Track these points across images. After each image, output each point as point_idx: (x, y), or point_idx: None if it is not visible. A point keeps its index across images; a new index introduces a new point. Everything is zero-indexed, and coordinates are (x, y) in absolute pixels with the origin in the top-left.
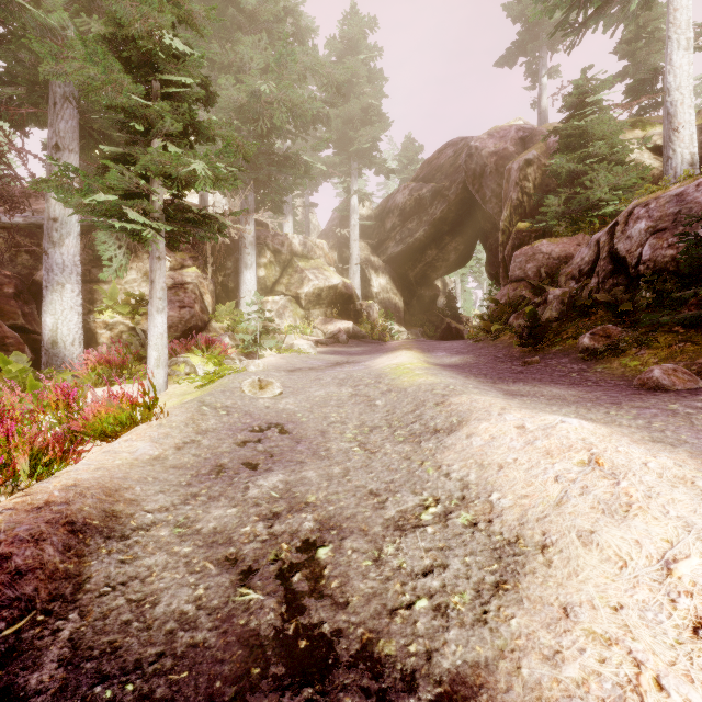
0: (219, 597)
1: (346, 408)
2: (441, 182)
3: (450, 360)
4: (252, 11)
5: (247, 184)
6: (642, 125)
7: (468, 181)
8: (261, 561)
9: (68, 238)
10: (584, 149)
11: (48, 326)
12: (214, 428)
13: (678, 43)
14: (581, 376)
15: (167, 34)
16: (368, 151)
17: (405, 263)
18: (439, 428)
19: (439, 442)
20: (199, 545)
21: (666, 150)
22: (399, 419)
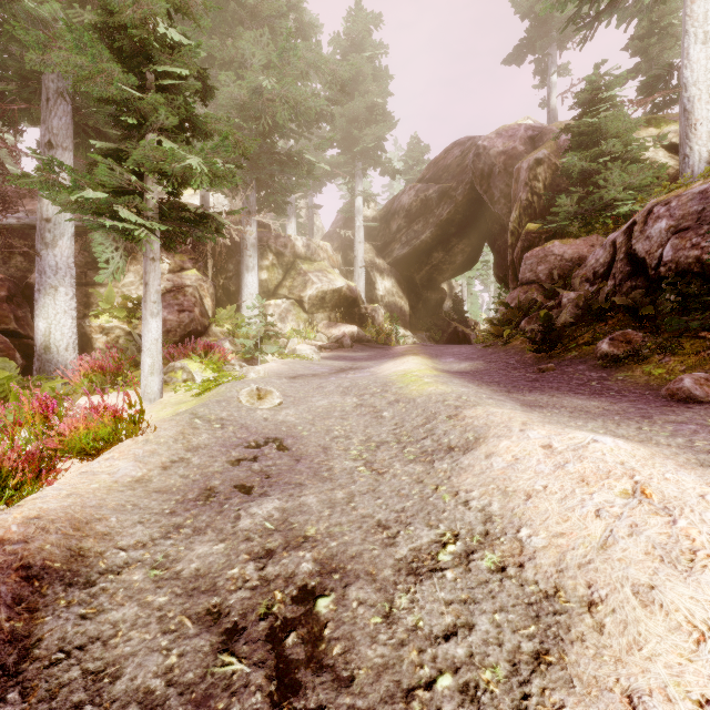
0: (196, 667)
1: (350, 420)
2: (448, 183)
3: (459, 366)
4: (254, 6)
5: (248, 184)
6: (656, 123)
7: (476, 181)
8: (249, 615)
9: (62, 239)
10: (597, 147)
11: (41, 330)
12: (206, 444)
13: (695, 36)
14: (602, 385)
15: (162, 23)
16: (373, 151)
17: (411, 266)
18: (453, 445)
19: (454, 462)
20: (177, 593)
21: (682, 148)
22: (409, 434)
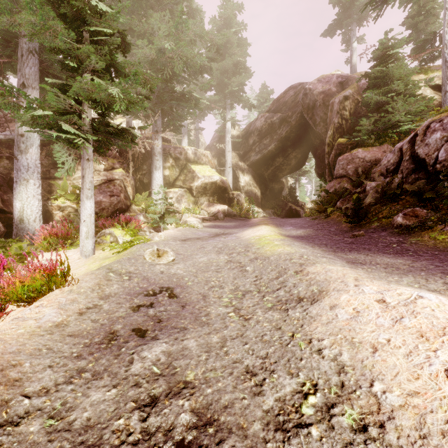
0: None
1: (223, 273)
2: (286, 113)
3: (296, 232)
4: None
5: (156, 113)
6: (425, 71)
7: (304, 111)
8: None
9: (31, 148)
10: (386, 87)
11: (17, 208)
12: (116, 292)
13: None
14: (401, 247)
15: None
16: (237, 92)
17: (261, 167)
18: (302, 296)
19: (304, 311)
20: None
21: (444, 87)
22: (266, 285)
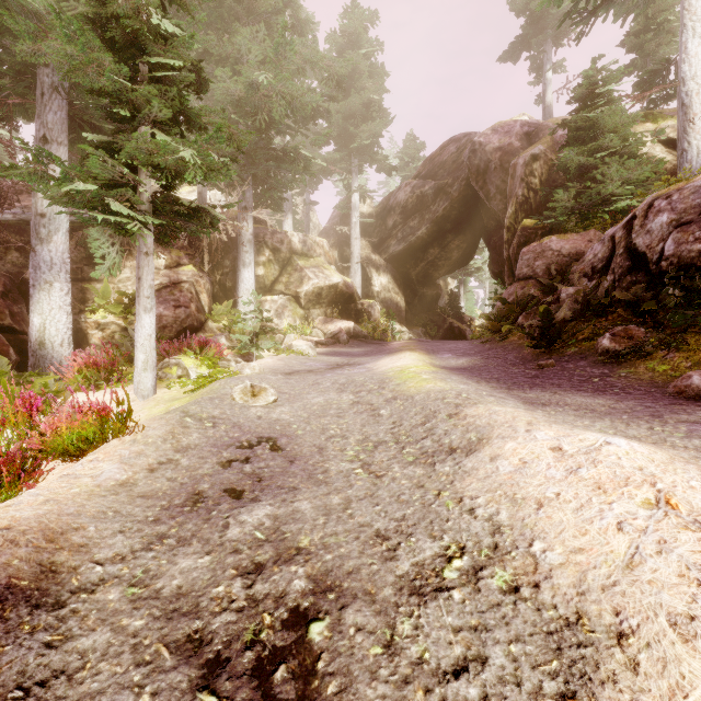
0: None
1: (346, 418)
2: (444, 179)
3: (456, 362)
4: (250, 2)
5: (245, 180)
6: (653, 118)
7: (472, 178)
8: (234, 642)
9: (57, 234)
10: (594, 142)
11: (36, 326)
12: (196, 444)
13: (693, 30)
14: (605, 382)
15: (155, 14)
16: (369, 148)
17: (407, 262)
18: (455, 446)
19: (457, 465)
20: (155, 616)
21: (680, 143)
22: (407, 433)
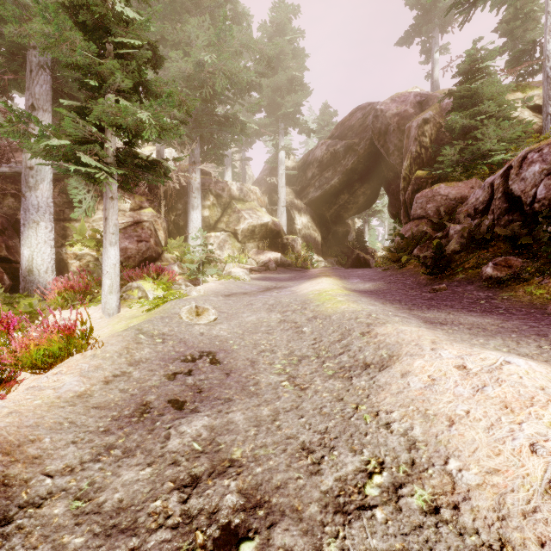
0: None
1: (275, 335)
2: (352, 139)
3: (364, 286)
4: None
5: (194, 140)
6: (522, 88)
7: (375, 138)
8: None
9: (42, 183)
10: (475, 108)
11: (25, 257)
12: (147, 358)
13: None
14: (490, 303)
15: (119, 3)
16: (292, 114)
17: (322, 205)
18: (369, 362)
19: (371, 379)
20: (94, 532)
21: (545, 108)
22: (327, 349)
